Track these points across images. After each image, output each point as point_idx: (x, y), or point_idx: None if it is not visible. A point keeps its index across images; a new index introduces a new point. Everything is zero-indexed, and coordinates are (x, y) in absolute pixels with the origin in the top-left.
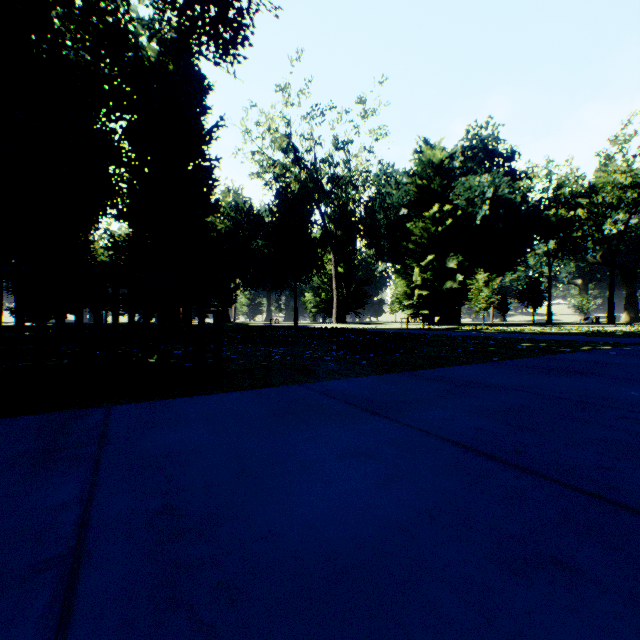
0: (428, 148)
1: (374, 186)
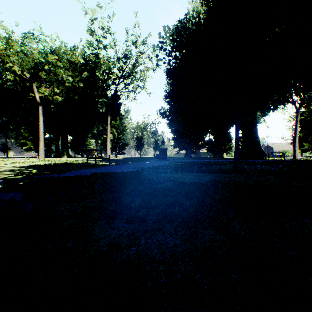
0: None
1: None
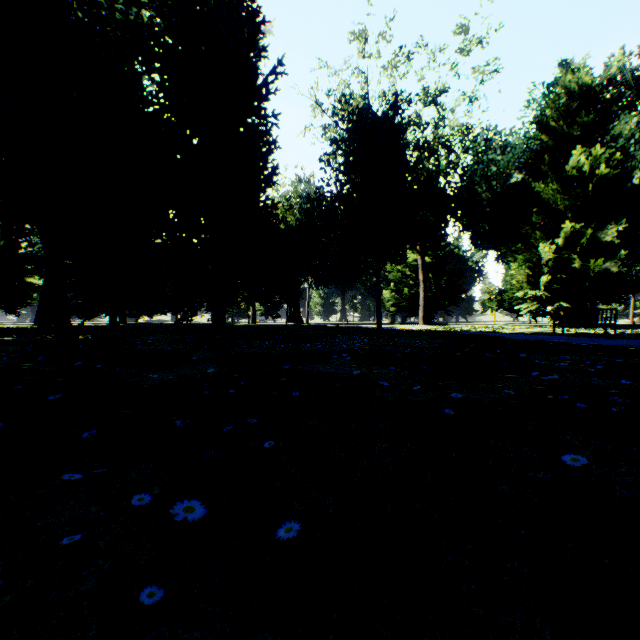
0: (568, 71)
1: (470, 155)
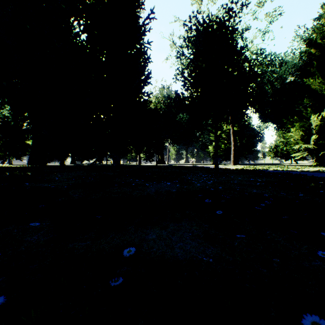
0: None
1: (260, 69)
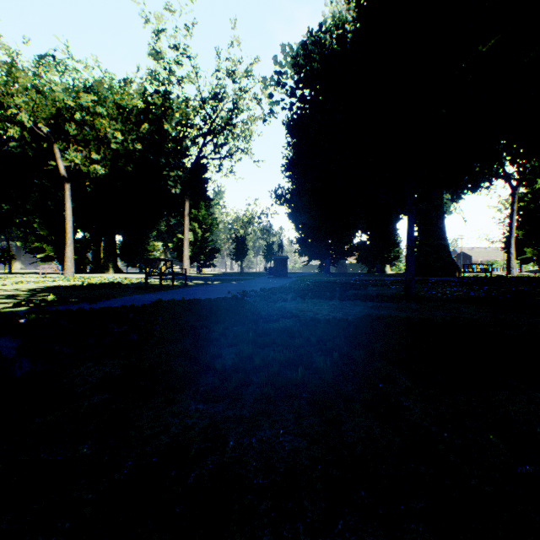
0: None
1: None
